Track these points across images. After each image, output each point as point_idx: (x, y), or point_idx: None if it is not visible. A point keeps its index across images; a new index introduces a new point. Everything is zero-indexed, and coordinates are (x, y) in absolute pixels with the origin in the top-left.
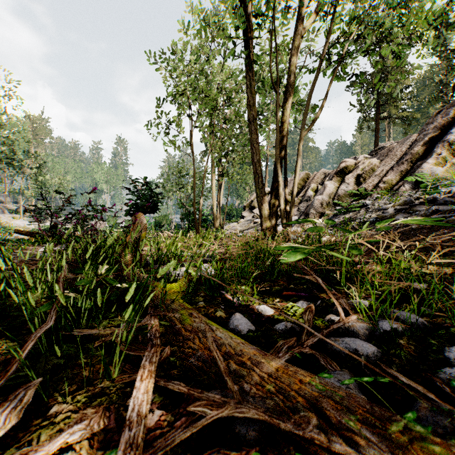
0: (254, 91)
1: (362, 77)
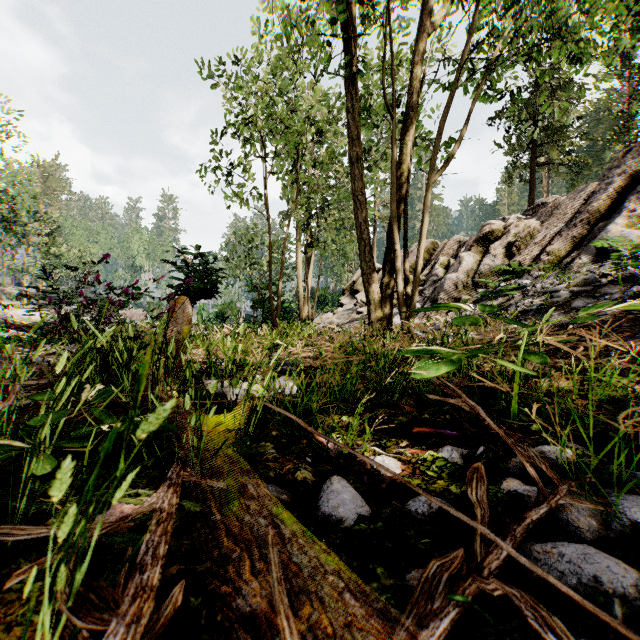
0: (358, 117)
1: (519, 95)
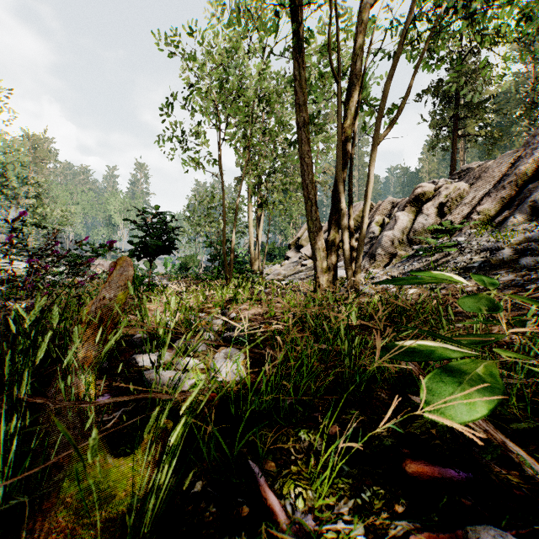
0: (305, 84)
1: (459, 61)
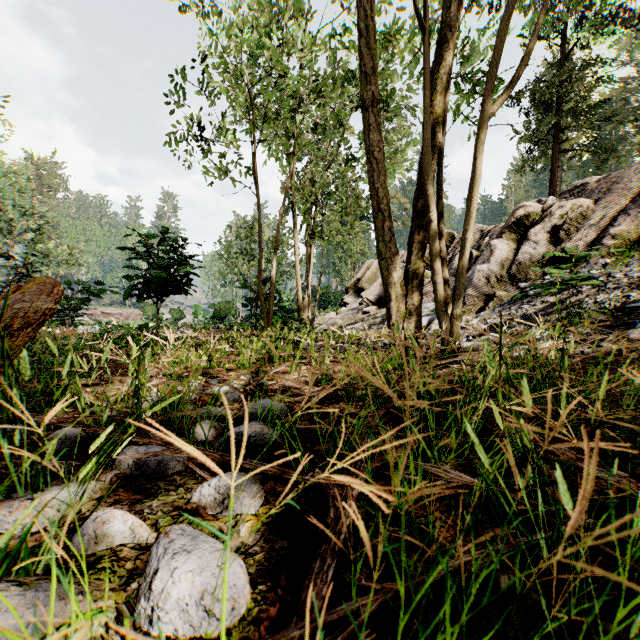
0: (374, 43)
1: None
